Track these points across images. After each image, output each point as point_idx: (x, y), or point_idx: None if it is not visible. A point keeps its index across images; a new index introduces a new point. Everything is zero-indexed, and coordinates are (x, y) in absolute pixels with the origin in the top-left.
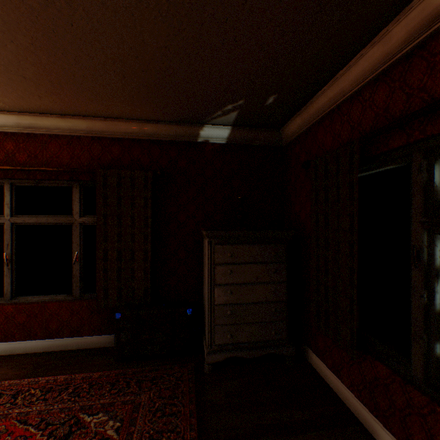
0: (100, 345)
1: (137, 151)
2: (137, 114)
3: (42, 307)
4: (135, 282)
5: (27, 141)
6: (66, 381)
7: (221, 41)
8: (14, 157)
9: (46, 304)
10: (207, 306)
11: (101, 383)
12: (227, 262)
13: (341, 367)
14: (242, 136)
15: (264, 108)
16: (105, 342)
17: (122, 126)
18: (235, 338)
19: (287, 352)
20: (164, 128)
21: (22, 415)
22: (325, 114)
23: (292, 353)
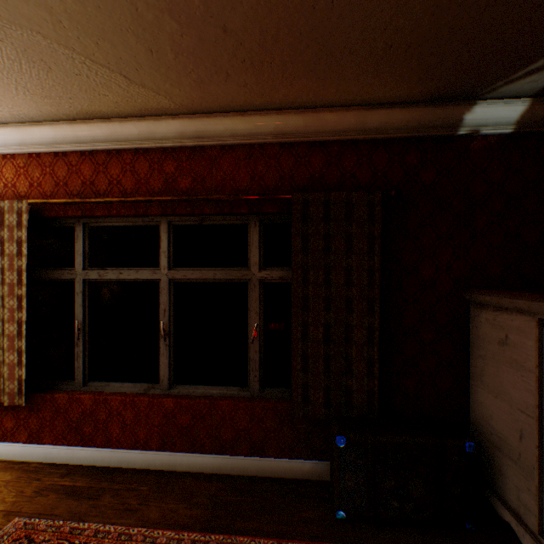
0: (291, 474)
1: (350, 161)
2: (363, 92)
3: (211, 406)
4: (352, 379)
5: (191, 159)
6: None
7: None
8: (174, 182)
9: (215, 401)
10: (537, 451)
11: None
12: None
13: None
14: None
15: None
16: (299, 471)
17: (328, 119)
18: None
19: None
20: (399, 115)
21: None
22: None
23: None
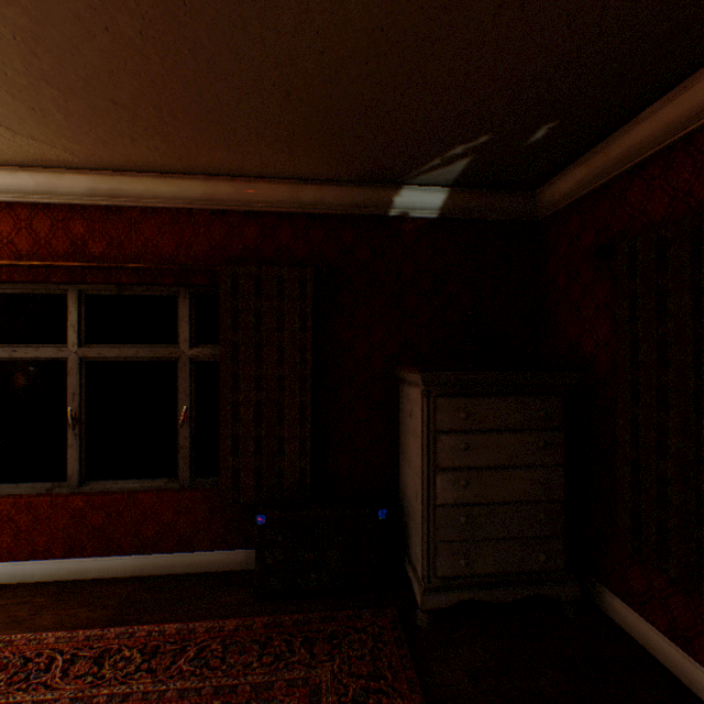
0: (224, 567)
1: (286, 234)
2: (290, 168)
3: (130, 500)
4: (285, 460)
5: (106, 220)
6: (179, 635)
7: (492, 9)
8: (85, 246)
9: (136, 495)
10: (421, 507)
11: (241, 642)
12: (459, 428)
13: (694, 633)
14: (466, 205)
15: (521, 151)
16: (233, 562)
17: (261, 190)
18: (472, 566)
19: (565, 593)
20: (333, 192)
21: (115, 700)
22: (650, 155)
23: (575, 595)
